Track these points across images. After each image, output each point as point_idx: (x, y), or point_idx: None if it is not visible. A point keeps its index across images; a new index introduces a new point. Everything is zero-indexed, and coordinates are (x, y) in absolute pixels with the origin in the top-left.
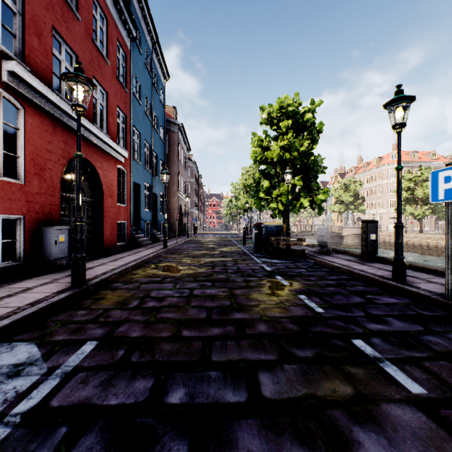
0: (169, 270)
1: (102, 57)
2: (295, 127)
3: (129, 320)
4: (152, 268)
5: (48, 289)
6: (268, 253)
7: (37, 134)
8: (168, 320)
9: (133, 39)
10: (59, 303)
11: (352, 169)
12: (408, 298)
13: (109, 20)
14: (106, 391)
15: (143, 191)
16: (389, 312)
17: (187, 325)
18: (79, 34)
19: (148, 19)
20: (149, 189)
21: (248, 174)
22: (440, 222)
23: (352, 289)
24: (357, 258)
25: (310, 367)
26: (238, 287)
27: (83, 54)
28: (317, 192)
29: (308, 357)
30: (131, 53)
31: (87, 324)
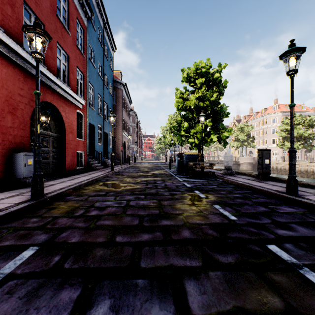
0: (112, 186)
1: (65, 29)
2: (207, 83)
3: (72, 226)
4: (100, 184)
5: (12, 200)
6: (187, 175)
7: (11, 81)
8: (105, 226)
9: (88, 18)
10: (17, 212)
11: (246, 117)
12: (303, 208)
13: (70, 2)
14: (29, 304)
15: (96, 130)
16: (291, 219)
17: (121, 232)
18: (46, 9)
19: (100, 5)
20: (101, 129)
21: (172, 119)
22: (308, 154)
23: (255, 200)
24: (255, 178)
25: (234, 274)
26: (165, 199)
27: (49, 25)
28: (223, 131)
29: (230, 262)
30: (87, 28)
31: (35, 230)
